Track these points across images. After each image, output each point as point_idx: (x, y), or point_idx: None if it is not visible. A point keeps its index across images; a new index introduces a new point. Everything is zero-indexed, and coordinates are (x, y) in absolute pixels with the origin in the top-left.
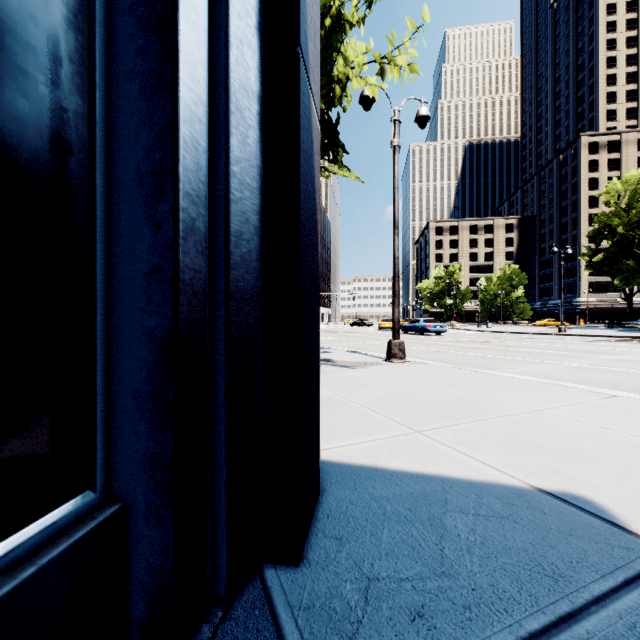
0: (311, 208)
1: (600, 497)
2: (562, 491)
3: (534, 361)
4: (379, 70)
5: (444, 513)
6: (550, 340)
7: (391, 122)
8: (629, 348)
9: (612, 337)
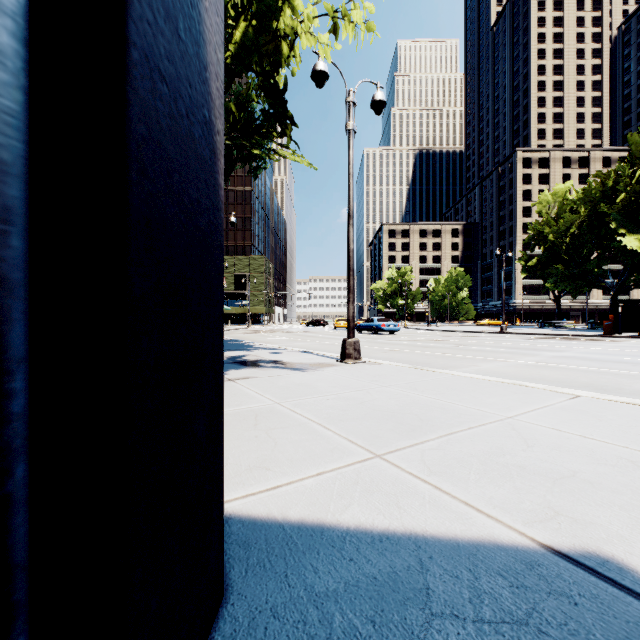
0: (190, 82)
1: (634, 557)
2: (582, 550)
3: (486, 359)
4: (332, 29)
5: (428, 623)
6: (495, 338)
7: (346, 104)
8: (565, 345)
9: (547, 335)
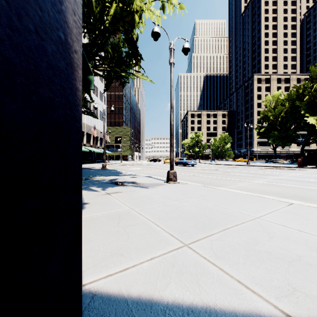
0: (40, 6)
1: None
2: None
3: (241, 180)
4: (161, 8)
5: None
6: (244, 168)
7: (169, 49)
8: (279, 172)
9: (270, 166)
